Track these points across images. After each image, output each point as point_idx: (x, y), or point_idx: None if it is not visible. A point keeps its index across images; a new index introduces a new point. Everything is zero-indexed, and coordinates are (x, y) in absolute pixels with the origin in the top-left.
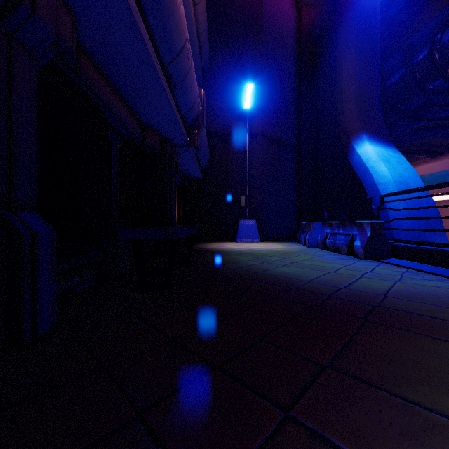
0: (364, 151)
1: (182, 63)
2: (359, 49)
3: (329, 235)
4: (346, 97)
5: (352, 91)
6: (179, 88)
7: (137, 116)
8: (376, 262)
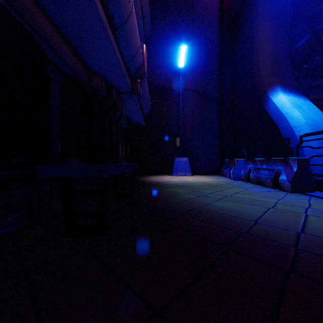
0: (279, 100)
1: (123, 3)
2: (273, 17)
3: (252, 170)
4: (262, 57)
5: (267, 52)
6: (121, 33)
7: (82, 59)
8: (304, 195)
